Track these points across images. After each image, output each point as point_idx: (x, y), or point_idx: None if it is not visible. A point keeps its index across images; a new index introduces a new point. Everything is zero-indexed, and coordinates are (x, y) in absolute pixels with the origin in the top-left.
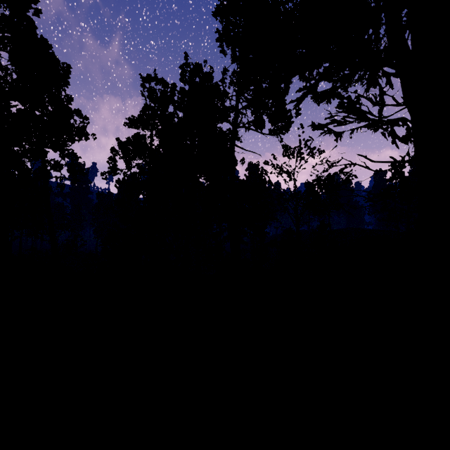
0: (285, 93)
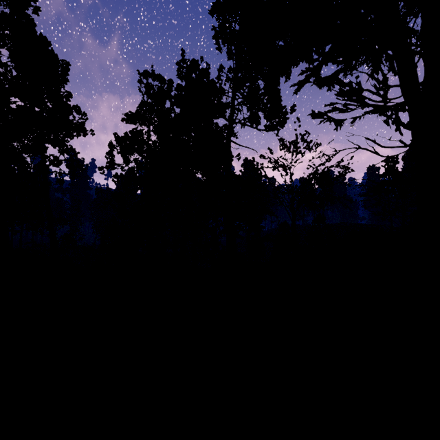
0: (286, 76)
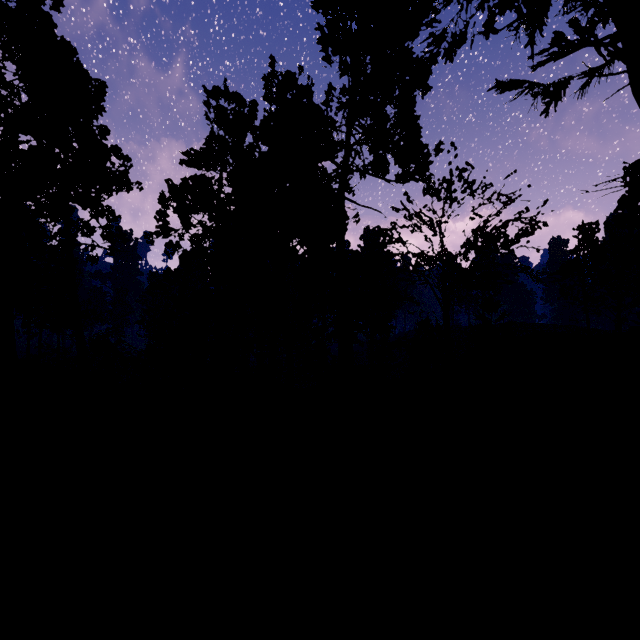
0: None
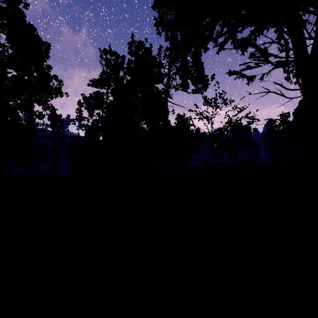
0: (209, 38)
